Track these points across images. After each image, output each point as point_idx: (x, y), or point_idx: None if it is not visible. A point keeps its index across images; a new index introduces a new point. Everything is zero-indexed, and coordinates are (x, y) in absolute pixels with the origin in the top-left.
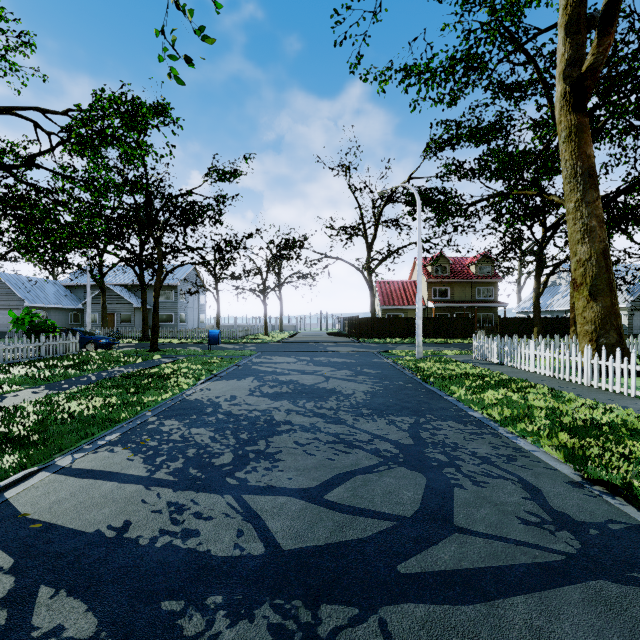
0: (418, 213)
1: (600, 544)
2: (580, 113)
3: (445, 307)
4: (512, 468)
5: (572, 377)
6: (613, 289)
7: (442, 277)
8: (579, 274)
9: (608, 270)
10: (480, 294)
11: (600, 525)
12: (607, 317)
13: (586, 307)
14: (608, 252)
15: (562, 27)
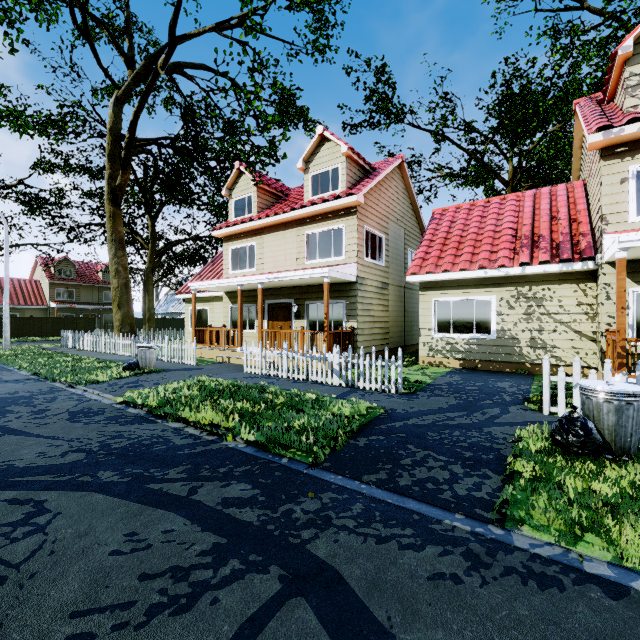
0: (6, 235)
1: (7, 381)
2: (116, 207)
3: (71, 308)
4: (0, 376)
5: (99, 349)
6: (130, 304)
7: (67, 280)
8: (114, 295)
9: (128, 294)
10: (108, 297)
11: (15, 379)
12: (126, 318)
13: (117, 313)
14: (128, 285)
15: (107, 154)
